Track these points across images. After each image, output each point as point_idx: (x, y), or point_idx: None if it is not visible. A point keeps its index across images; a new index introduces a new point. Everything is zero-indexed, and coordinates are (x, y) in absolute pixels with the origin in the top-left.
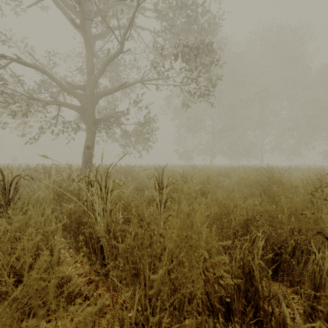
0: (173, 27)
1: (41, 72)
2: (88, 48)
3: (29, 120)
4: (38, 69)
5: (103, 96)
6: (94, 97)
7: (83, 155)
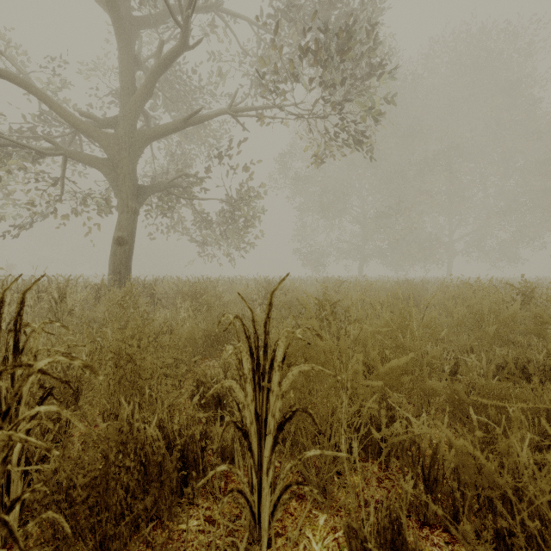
0: (295, 4)
1: (17, 82)
2: (121, 40)
3: (14, 190)
4: (11, 76)
5: (153, 139)
6: (133, 139)
7: (111, 258)
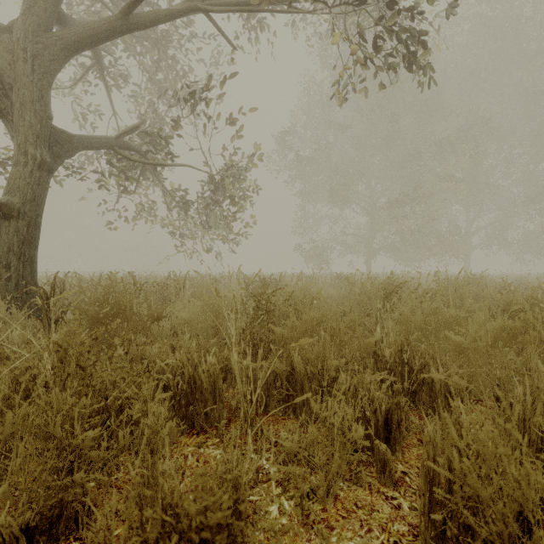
0: None
1: None
2: None
3: None
4: None
5: (75, 49)
6: (40, 46)
7: None
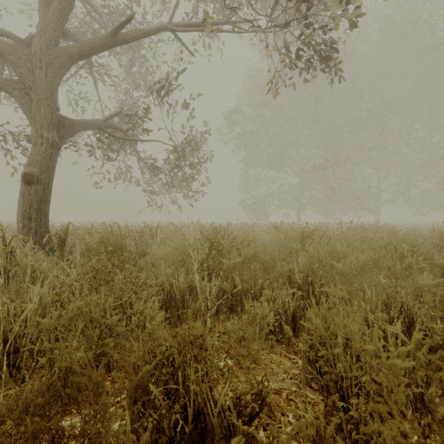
0: None
1: None
2: None
3: None
4: None
5: (76, 59)
6: (51, 57)
7: (20, 200)
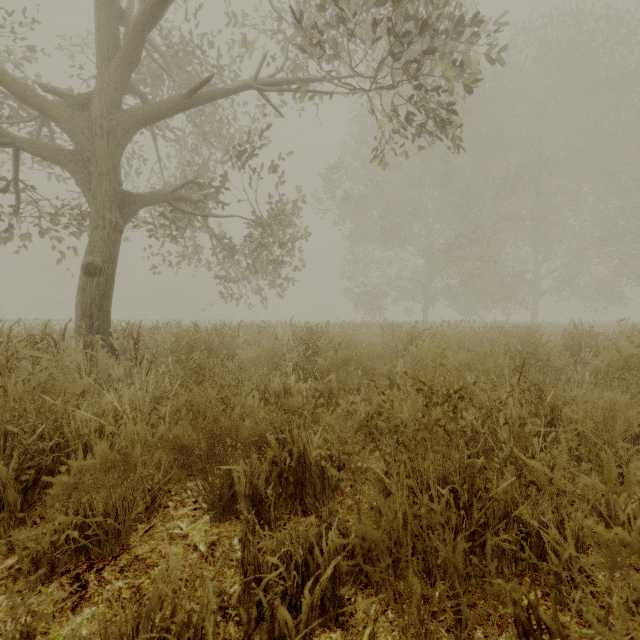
0: None
1: None
2: None
3: None
4: None
5: (143, 123)
6: (114, 123)
7: (79, 294)
